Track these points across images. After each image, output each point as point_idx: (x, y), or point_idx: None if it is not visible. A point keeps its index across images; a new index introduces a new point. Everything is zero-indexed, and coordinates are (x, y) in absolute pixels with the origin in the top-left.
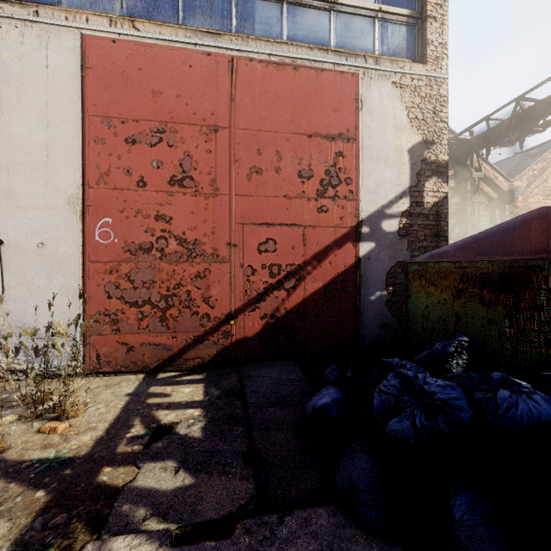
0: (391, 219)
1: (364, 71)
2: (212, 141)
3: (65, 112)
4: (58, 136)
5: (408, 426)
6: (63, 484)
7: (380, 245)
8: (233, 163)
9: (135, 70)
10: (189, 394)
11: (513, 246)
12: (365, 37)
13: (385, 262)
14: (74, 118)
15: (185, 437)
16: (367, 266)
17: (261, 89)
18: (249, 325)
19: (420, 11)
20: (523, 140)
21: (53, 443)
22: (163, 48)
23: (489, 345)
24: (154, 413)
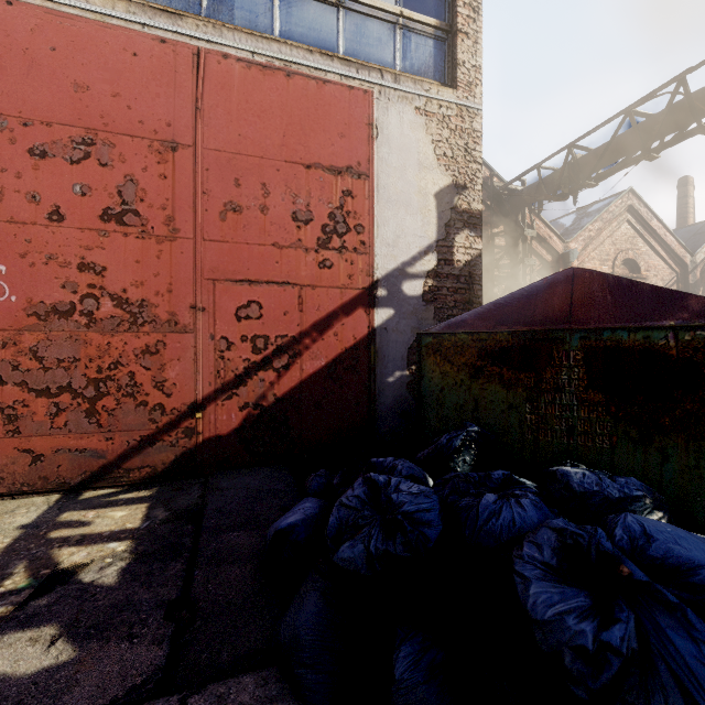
0: (414, 280)
1: (380, 90)
2: (168, 163)
3: None
4: None
5: (361, 552)
6: None
7: (400, 313)
8: (200, 195)
9: (46, 49)
10: (121, 520)
11: (535, 314)
12: (383, 46)
13: (406, 334)
14: None
15: (89, 586)
16: (384, 339)
17: (240, 97)
18: (223, 418)
19: (450, 23)
20: (576, 195)
21: None
22: (91, 23)
23: (509, 436)
24: (54, 553)
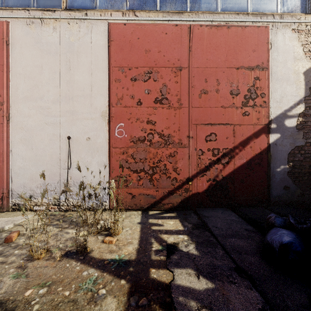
0: (291, 119)
1: (272, 24)
2: (178, 76)
3: (100, 66)
4: (97, 79)
5: None
6: (132, 277)
7: (283, 136)
8: (190, 88)
9: (136, 39)
10: (174, 225)
11: None
12: (272, 2)
13: (287, 146)
14: (104, 69)
15: (188, 253)
16: (274, 149)
17: (207, 42)
18: (200, 185)
19: None
20: None
21: (114, 250)
22: (151, 25)
23: None
24: (160, 236)
